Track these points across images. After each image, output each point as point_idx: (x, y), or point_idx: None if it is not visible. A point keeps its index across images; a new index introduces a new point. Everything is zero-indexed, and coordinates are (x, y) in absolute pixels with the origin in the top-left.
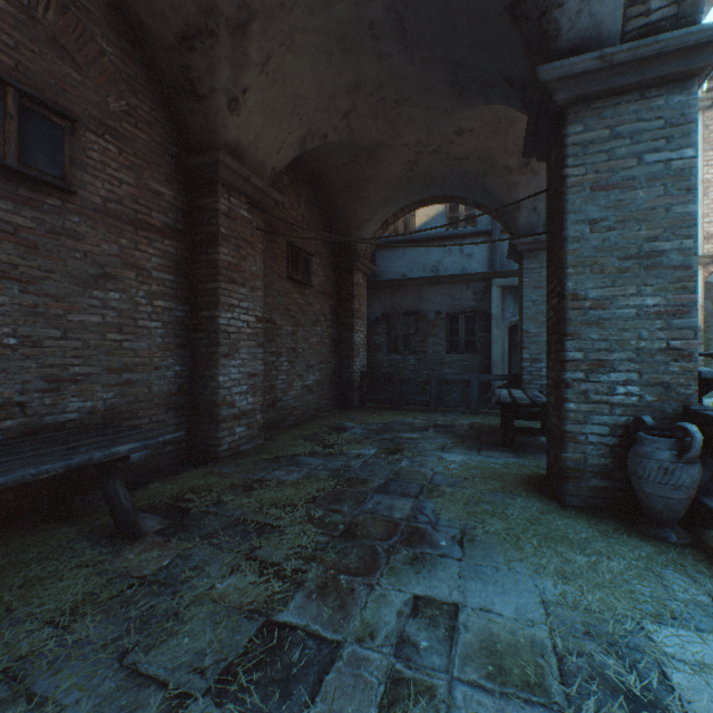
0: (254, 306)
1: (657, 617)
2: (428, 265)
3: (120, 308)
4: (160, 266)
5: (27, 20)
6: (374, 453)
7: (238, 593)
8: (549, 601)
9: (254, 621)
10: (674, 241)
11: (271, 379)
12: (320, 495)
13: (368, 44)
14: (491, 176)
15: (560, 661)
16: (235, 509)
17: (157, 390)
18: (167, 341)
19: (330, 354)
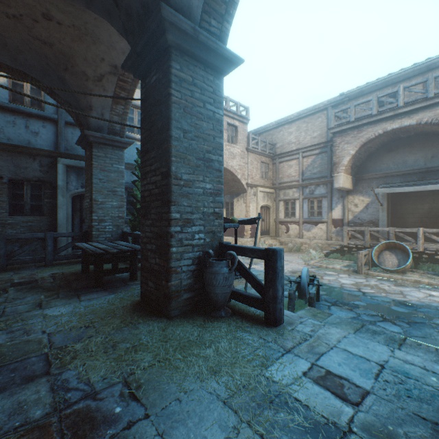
0: None
1: (264, 365)
2: None
3: None
4: None
5: None
6: None
7: None
8: (226, 398)
9: None
10: (216, 156)
11: None
12: None
13: None
14: (72, 74)
15: None
16: None
17: None
18: None
19: None
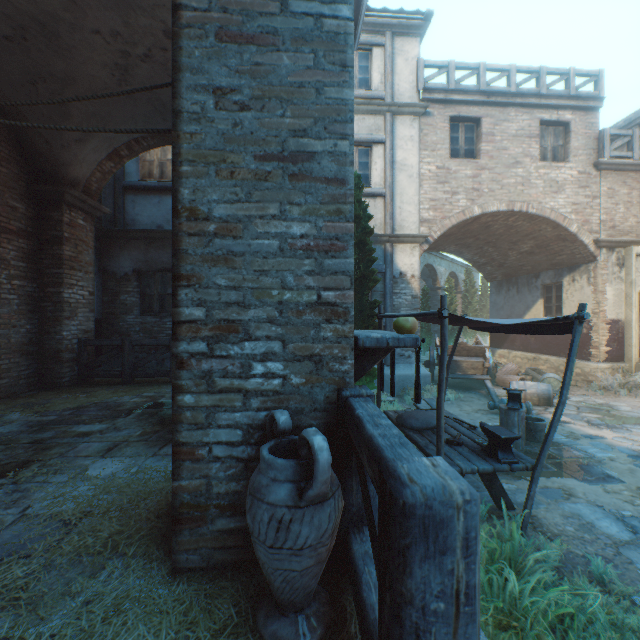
0: None
1: None
2: None
3: None
4: None
5: None
6: None
7: None
8: None
9: None
10: (328, 140)
11: None
12: None
13: None
14: None
15: None
16: None
17: None
18: None
19: (19, 315)
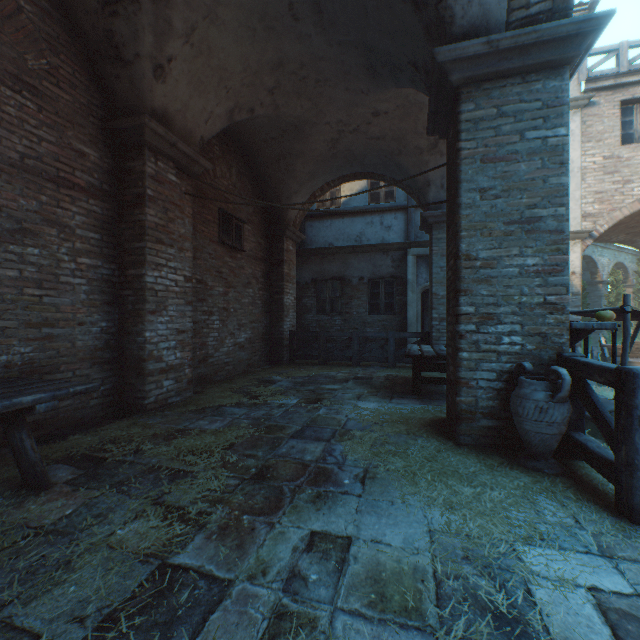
0: (183, 267)
1: (528, 539)
2: (352, 235)
3: (40, 263)
4: (85, 225)
5: None
6: (296, 403)
7: (138, 538)
8: (435, 529)
9: (148, 565)
10: (550, 208)
11: (202, 336)
12: (238, 441)
13: (288, 23)
14: (405, 155)
15: (439, 585)
16: (152, 457)
17: (81, 345)
18: (92, 297)
19: (261, 314)
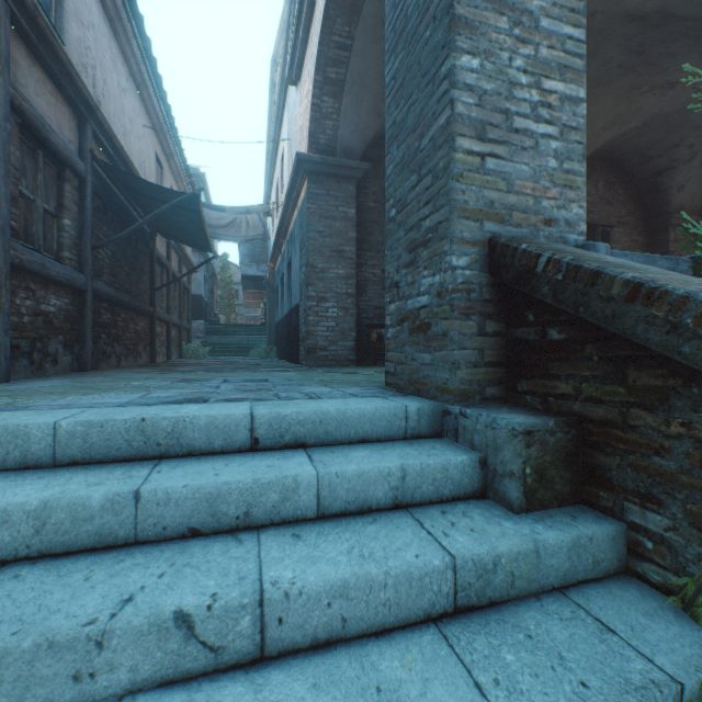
0: None
1: None
2: None
3: None
4: None
5: (600, 201)
6: None
7: None
8: None
9: None
10: None
11: None
12: None
13: None
14: None
15: None
16: None
17: None
18: None
19: None
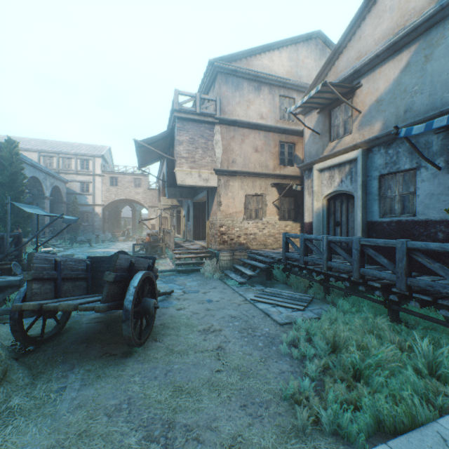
0: None
1: None
2: None
3: None
4: None
5: None
6: None
7: None
8: None
9: None
10: None
11: None
12: None
13: None
14: None
15: None
16: None
17: None
18: None
19: None
